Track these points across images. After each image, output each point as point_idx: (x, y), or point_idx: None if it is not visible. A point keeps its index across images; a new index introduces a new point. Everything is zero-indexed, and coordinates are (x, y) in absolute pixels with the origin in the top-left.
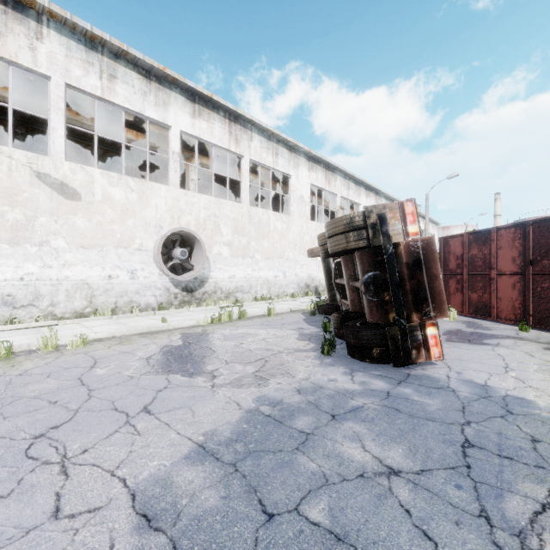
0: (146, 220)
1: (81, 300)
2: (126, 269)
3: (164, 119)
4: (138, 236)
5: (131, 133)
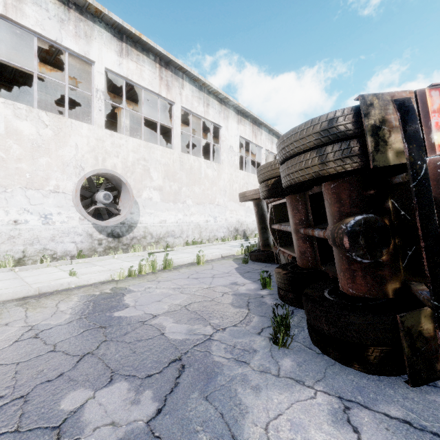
0: (64, 160)
1: None
2: (38, 213)
3: (86, 53)
4: (54, 177)
5: (55, 72)
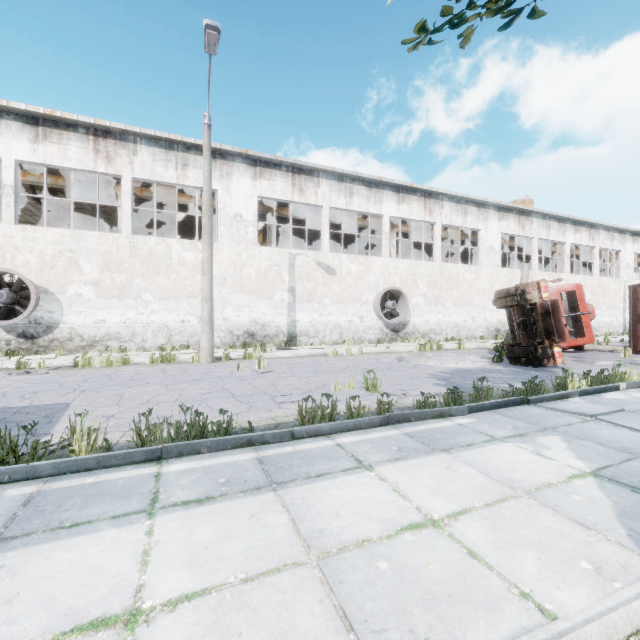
0: (369, 283)
1: (336, 335)
2: (358, 316)
3: (380, 212)
4: (365, 294)
5: (352, 220)
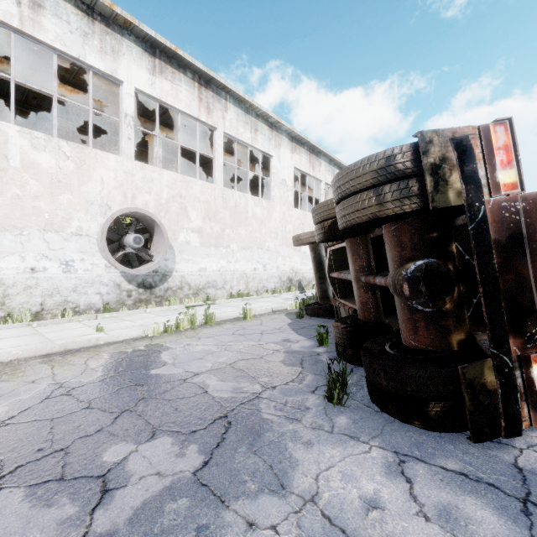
0: (87, 197)
1: None
2: (58, 259)
3: (113, 72)
4: (76, 217)
5: (76, 94)
